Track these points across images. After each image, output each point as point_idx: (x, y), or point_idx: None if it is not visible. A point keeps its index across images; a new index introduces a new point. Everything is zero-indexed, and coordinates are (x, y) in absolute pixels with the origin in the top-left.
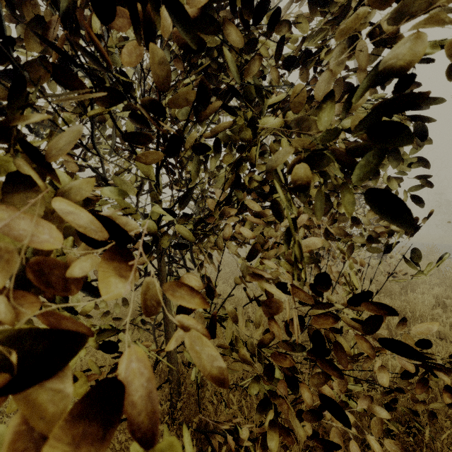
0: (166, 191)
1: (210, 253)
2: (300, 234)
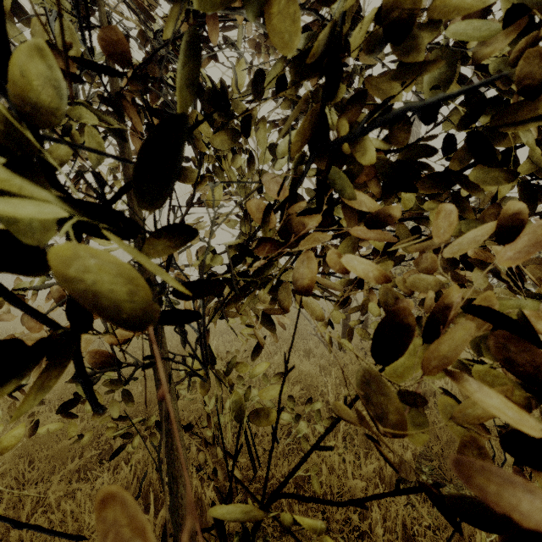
0: (217, 229)
1: (268, 317)
2: (482, 284)
